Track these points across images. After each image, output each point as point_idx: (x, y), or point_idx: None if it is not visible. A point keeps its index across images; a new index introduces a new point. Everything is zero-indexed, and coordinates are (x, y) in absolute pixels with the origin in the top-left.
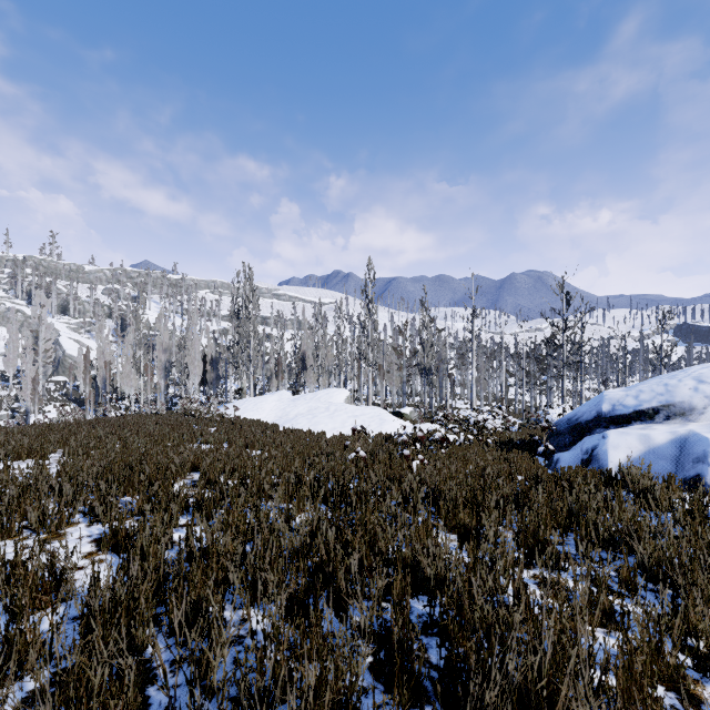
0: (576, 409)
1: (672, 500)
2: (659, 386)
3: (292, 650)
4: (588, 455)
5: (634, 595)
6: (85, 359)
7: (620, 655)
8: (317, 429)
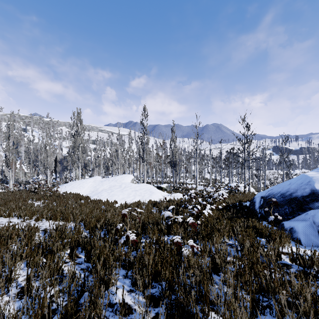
0: (283, 187)
1: None
2: None
3: None
4: None
5: None
6: None
7: None
8: (113, 199)
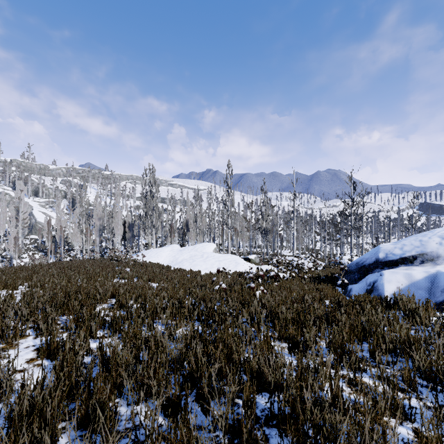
0: (361, 256)
1: (430, 318)
2: (416, 241)
3: None
4: (371, 286)
5: (414, 391)
6: (48, 225)
7: None
8: (195, 269)
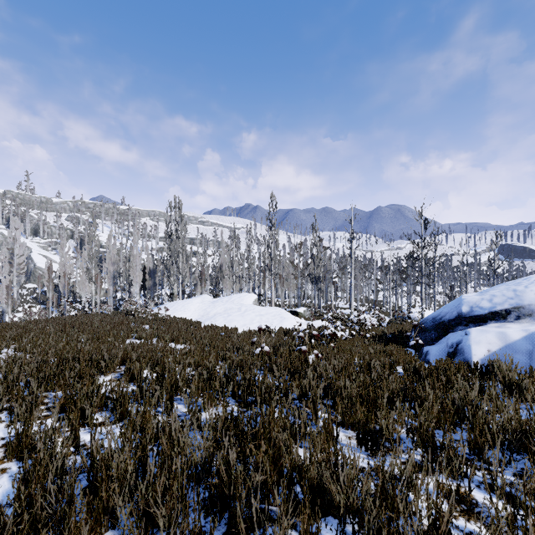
0: (438, 310)
1: None
2: (509, 291)
3: None
4: (453, 349)
5: None
6: (49, 271)
7: None
8: (231, 326)
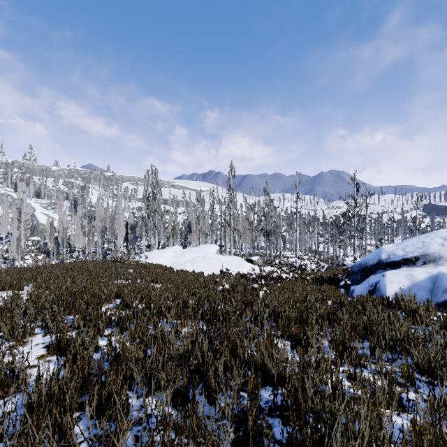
0: (364, 258)
1: (431, 318)
2: (418, 243)
3: (175, 433)
4: (373, 287)
5: (413, 385)
6: (51, 226)
7: (414, 437)
8: (198, 270)
